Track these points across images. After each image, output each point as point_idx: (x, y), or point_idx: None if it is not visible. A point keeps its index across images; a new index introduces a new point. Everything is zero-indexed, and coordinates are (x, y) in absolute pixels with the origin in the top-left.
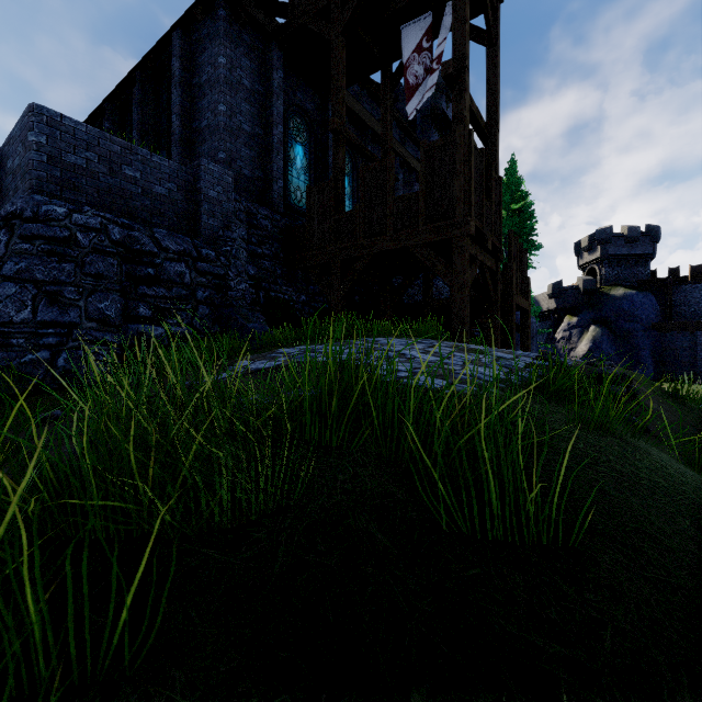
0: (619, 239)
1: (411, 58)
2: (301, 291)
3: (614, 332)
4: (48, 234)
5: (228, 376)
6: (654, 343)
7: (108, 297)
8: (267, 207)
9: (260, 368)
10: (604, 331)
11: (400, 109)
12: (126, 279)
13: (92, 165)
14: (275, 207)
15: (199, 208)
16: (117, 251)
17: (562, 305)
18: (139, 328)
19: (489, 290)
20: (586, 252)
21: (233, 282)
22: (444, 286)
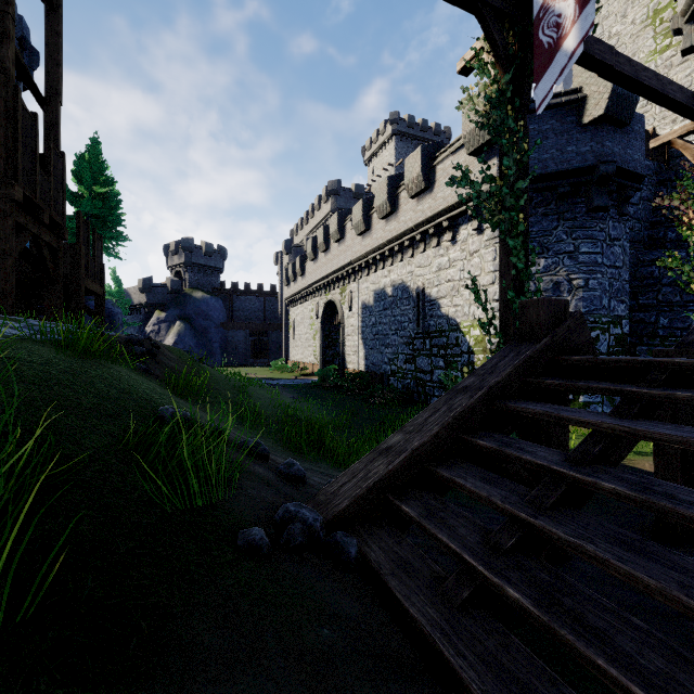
0: (199, 251)
1: None
2: None
3: (195, 328)
4: None
5: None
6: (222, 338)
7: None
8: None
9: None
10: (188, 327)
11: None
12: None
13: None
14: None
15: None
16: None
17: (152, 300)
18: None
19: (49, 266)
20: (174, 256)
21: None
22: None
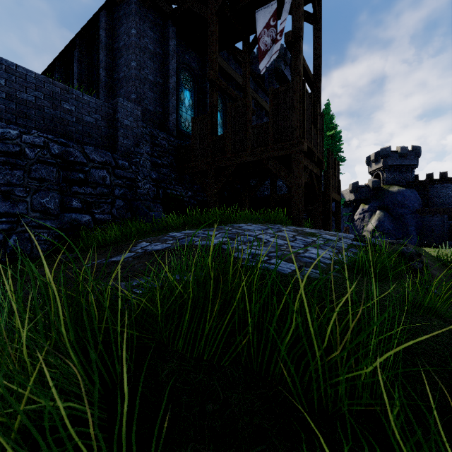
0: (394, 155)
1: (263, 32)
2: (188, 189)
3: (392, 215)
4: (3, 149)
5: (130, 256)
6: (417, 222)
7: (48, 195)
8: (165, 132)
9: (154, 249)
10: (386, 214)
11: (254, 69)
12: (63, 181)
13: (39, 100)
14: (171, 132)
15: (117, 132)
16: (56, 162)
17: (358, 197)
18: (72, 216)
19: (315, 189)
20: (373, 163)
21: (140, 183)
22: (283, 185)
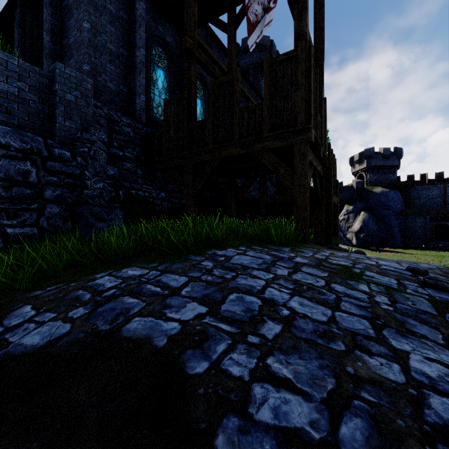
0: (378, 156)
1: None
2: (160, 189)
3: (376, 216)
4: None
5: None
6: (400, 223)
7: None
8: (131, 117)
9: (18, 347)
10: (370, 215)
11: (239, 61)
12: None
13: None
14: (138, 118)
15: (54, 110)
16: None
17: (342, 198)
18: None
19: (318, 191)
20: (357, 164)
21: (89, 181)
22: (270, 185)
